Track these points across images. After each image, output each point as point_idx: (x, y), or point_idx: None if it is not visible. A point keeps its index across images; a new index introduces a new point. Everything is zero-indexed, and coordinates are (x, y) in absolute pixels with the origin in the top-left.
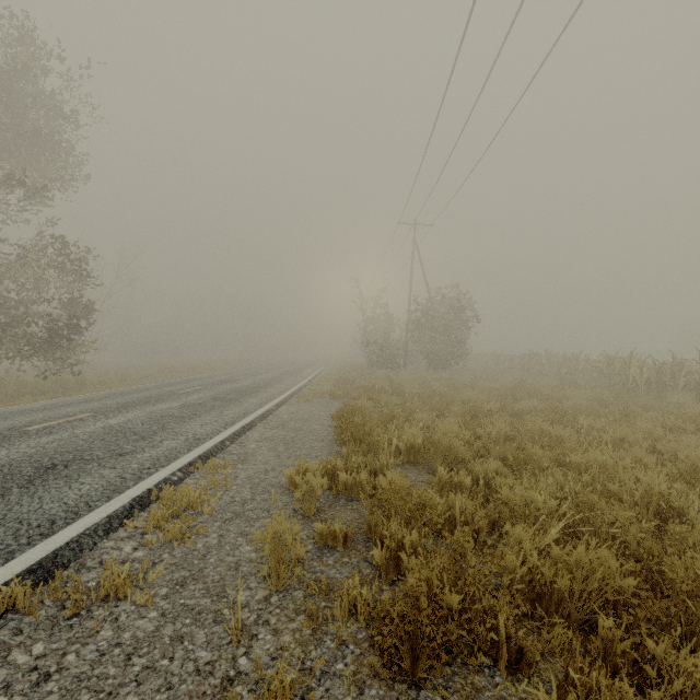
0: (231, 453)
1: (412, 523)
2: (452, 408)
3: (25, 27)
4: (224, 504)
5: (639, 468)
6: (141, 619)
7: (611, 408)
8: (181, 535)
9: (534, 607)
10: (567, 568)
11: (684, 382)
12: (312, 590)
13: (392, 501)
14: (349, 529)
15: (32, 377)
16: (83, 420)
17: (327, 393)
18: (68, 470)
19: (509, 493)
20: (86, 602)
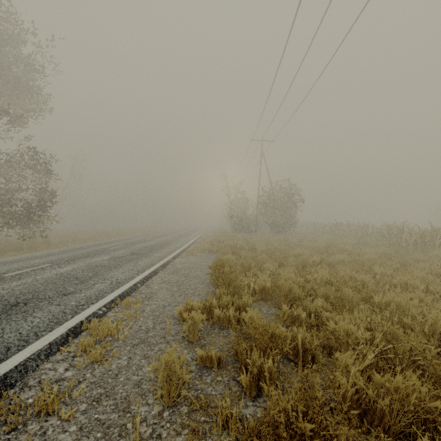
0: (141, 292)
1: (268, 351)
2: (288, 260)
3: (10, 12)
4: (134, 332)
5: (421, 305)
6: (63, 433)
7: (394, 260)
8: (100, 358)
9: (360, 419)
10: (386, 391)
11: (439, 242)
12: (194, 406)
13: (252, 335)
14: (221, 355)
15: (15, 239)
16: (43, 269)
17: (206, 249)
18: (26, 307)
19: (335, 326)
20: (24, 417)
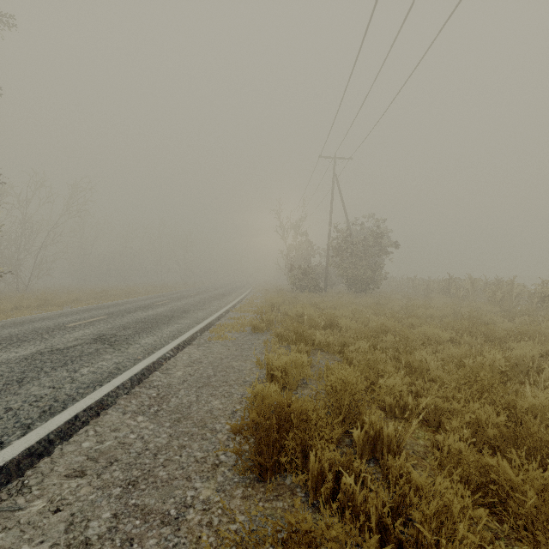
0: None
1: None
2: (418, 357)
3: None
4: None
5: None
6: None
7: None
8: None
9: None
10: None
11: None
12: None
13: None
14: None
15: None
16: None
17: (248, 324)
18: None
19: None
20: None
